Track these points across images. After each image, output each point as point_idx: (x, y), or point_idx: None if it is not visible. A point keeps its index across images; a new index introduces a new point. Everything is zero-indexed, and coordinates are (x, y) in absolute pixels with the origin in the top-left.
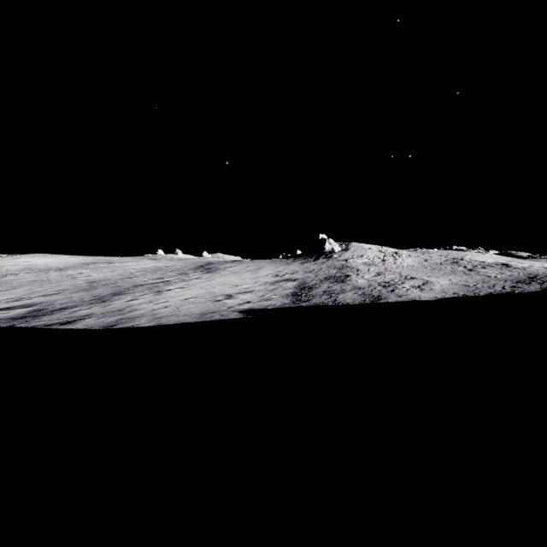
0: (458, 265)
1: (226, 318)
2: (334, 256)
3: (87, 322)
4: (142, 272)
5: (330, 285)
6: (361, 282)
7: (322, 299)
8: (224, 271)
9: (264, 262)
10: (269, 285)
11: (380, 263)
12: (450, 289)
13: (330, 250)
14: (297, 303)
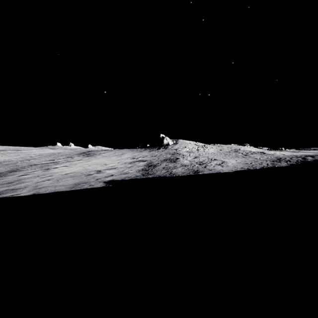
0: (238, 152)
1: (92, 187)
2: (169, 147)
3: None
4: (39, 156)
5: (167, 163)
6: (186, 162)
7: (162, 172)
8: (99, 155)
9: (126, 150)
10: (128, 164)
11: (196, 151)
12: (238, 165)
13: (166, 144)
14: (145, 175)
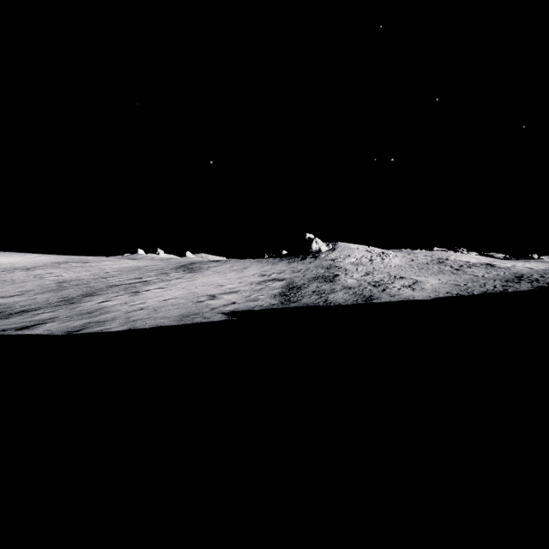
0: (444, 265)
1: (208, 320)
2: (321, 256)
3: (49, 327)
4: (119, 271)
5: (319, 284)
6: (351, 282)
7: (312, 299)
8: (207, 270)
9: (250, 262)
10: (255, 284)
11: (368, 263)
12: (442, 288)
13: (317, 250)
14: (285, 304)
